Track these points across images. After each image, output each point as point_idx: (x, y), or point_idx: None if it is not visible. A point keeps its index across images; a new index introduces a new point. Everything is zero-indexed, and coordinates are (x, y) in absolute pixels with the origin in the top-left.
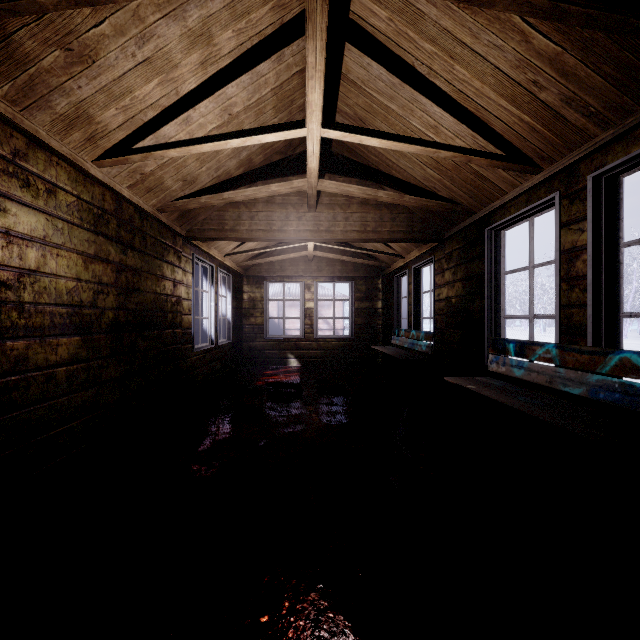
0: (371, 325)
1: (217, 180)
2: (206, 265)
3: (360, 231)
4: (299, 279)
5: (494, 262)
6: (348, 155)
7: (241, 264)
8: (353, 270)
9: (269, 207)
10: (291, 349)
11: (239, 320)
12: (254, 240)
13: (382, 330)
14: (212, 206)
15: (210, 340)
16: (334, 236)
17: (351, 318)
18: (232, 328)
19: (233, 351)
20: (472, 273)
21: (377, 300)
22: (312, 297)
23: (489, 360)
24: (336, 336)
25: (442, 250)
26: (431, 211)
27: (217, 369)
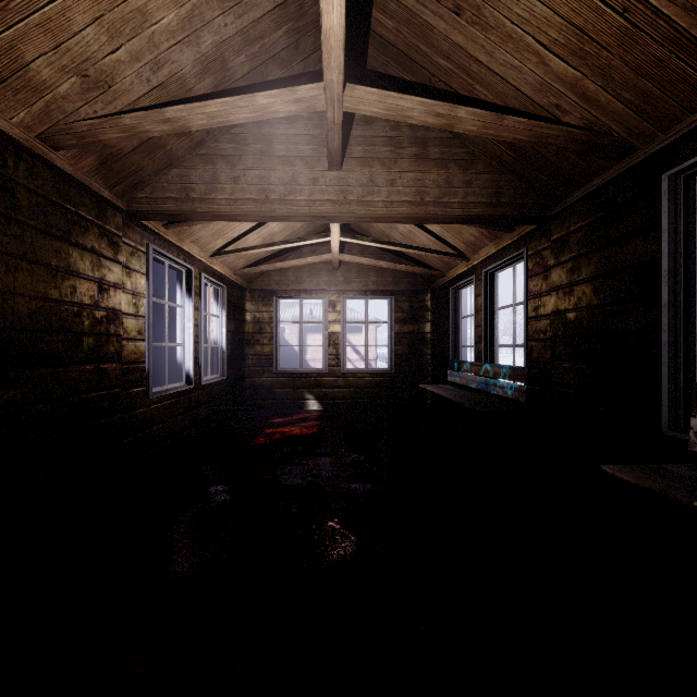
0: (416, 355)
1: (162, 95)
2: (180, 267)
3: (414, 202)
4: (320, 294)
5: (683, 236)
6: (395, 70)
7: (240, 271)
8: (392, 282)
9: (264, 162)
10: (310, 387)
11: (239, 348)
12: (241, 219)
13: (431, 362)
14: (166, 156)
15: (187, 378)
16: (371, 210)
17: (390, 346)
18: (228, 359)
19: (230, 391)
20: (621, 264)
21: (424, 322)
22: (338, 318)
23: (693, 430)
24: (370, 370)
25: (544, 236)
26: (536, 164)
27: (200, 419)
